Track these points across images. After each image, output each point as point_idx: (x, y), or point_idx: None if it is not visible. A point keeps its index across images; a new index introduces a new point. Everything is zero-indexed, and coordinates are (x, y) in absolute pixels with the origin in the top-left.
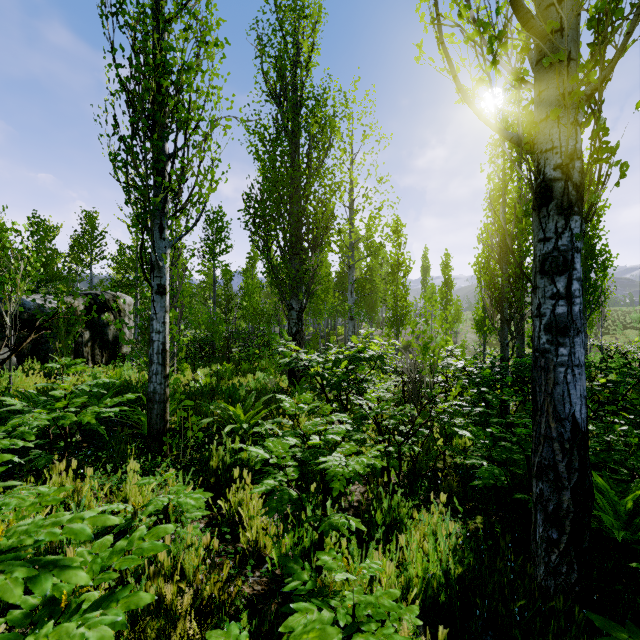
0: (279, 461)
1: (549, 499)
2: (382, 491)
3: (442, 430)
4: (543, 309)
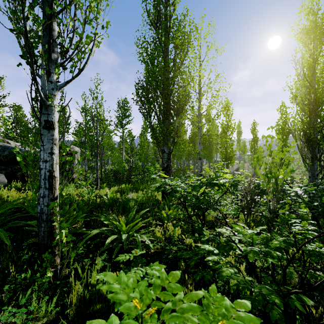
0: None
1: None
2: None
3: None
4: None
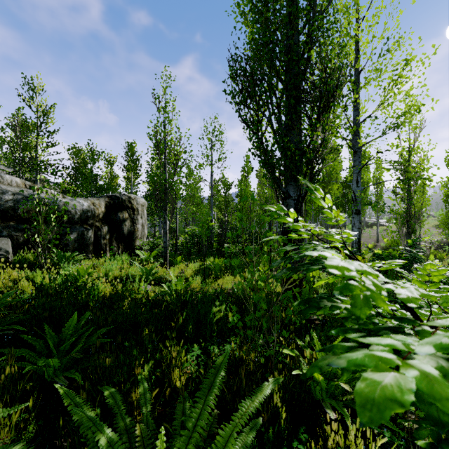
0: None
1: None
2: None
3: None
4: None
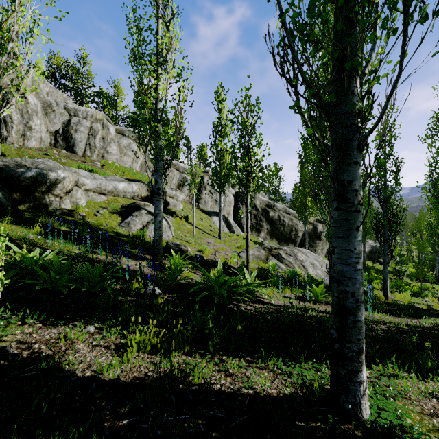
0: None
1: None
2: None
3: None
4: None
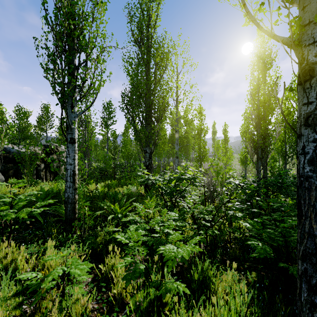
0: (134, 244)
1: (312, 275)
2: (197, 260)
3: (226, 217)
4: (307, 149)
